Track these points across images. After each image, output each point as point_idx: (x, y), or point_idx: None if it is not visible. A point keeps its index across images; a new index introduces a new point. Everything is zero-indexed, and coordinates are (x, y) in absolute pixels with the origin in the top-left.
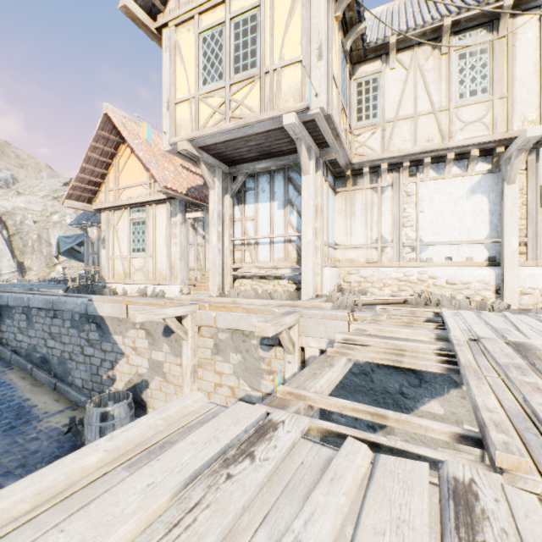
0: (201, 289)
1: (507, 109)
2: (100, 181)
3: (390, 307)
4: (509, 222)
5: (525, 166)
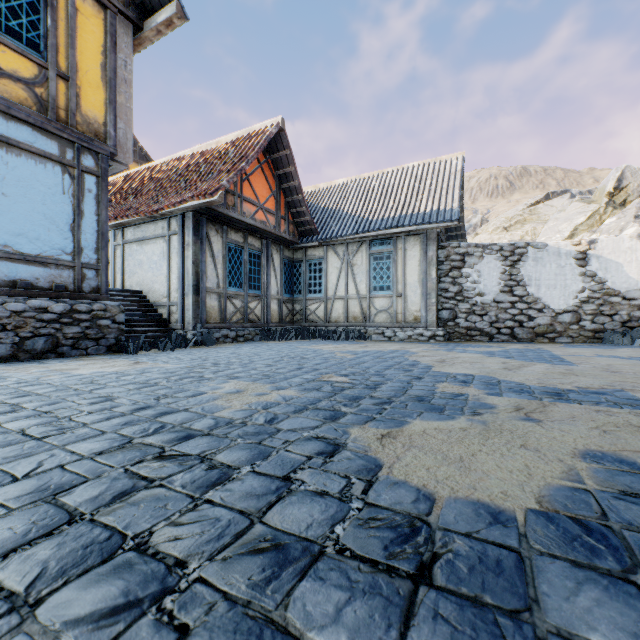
0: None
1: None
2: None
3: None
4: None
5: None
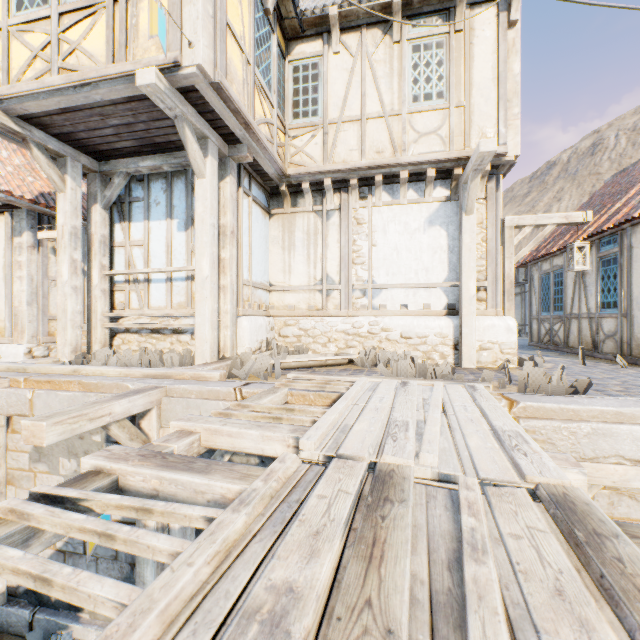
0: None
1: (465, 121)
2: None
3: (305, 376)
4: (467, 261)
5: (485, 195)
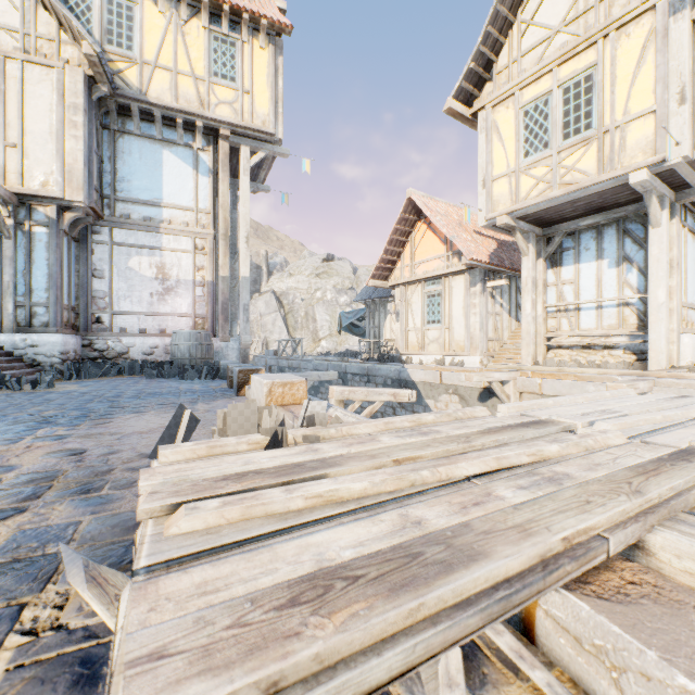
0: (502, 360)
1: None
2: (396, 259)
3: None
4: None
5: None
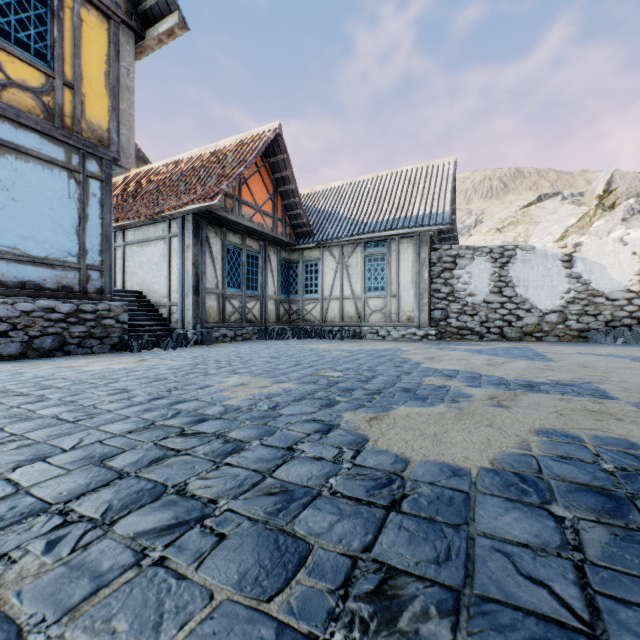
0: None
1: None
2: None
3: None
4: None
5: None
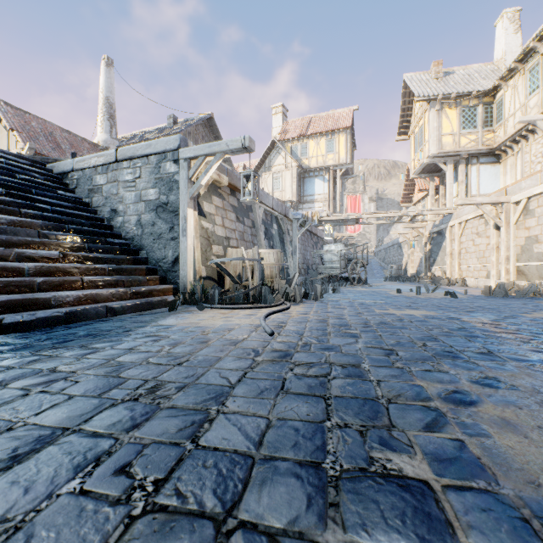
0: None
1: None
2: (412, 192)
3: None
4: None
5: None
